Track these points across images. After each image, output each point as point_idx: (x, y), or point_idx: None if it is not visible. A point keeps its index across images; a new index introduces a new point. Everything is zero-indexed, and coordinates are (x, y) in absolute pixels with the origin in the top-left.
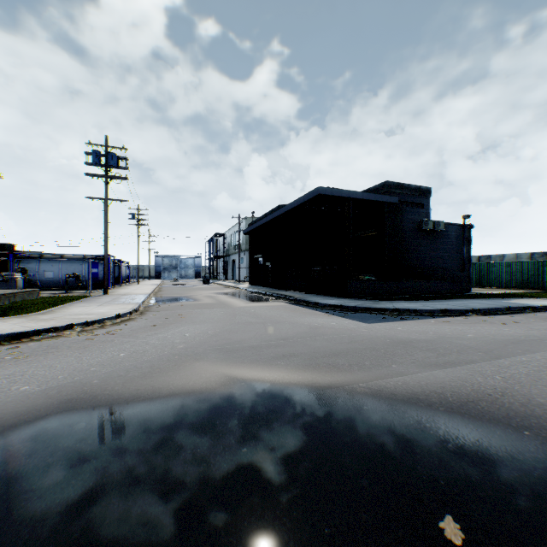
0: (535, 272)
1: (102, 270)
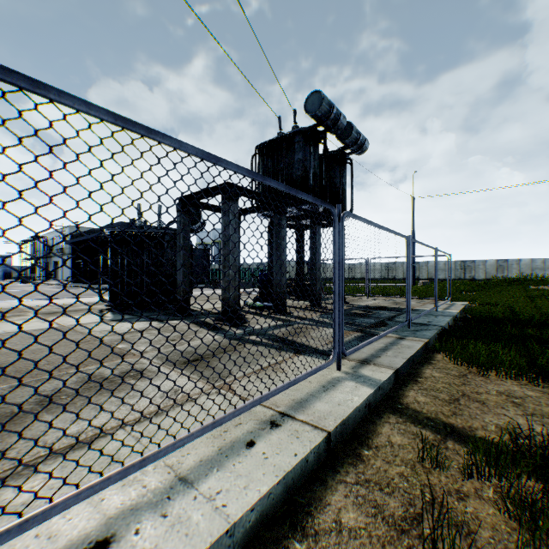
0: (246, 273)
1: None
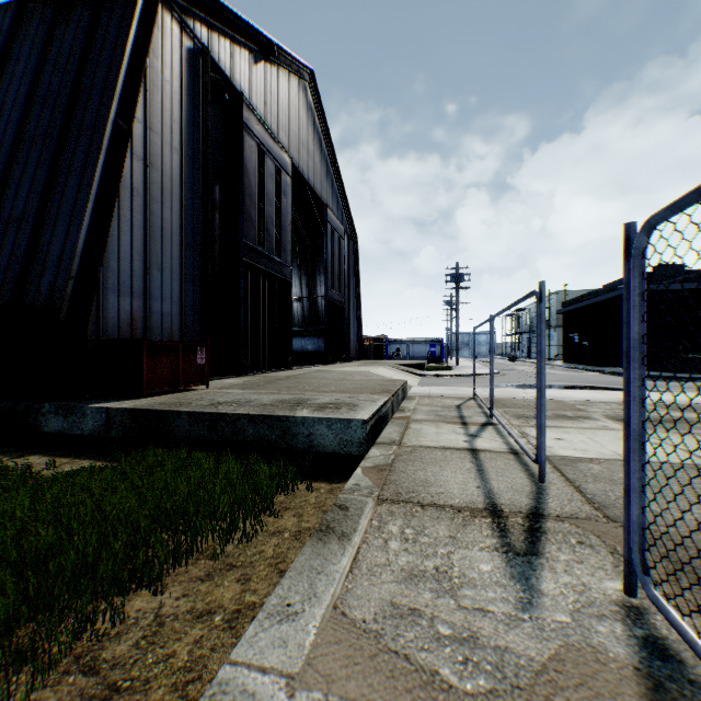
0: None
1: (438, 349)
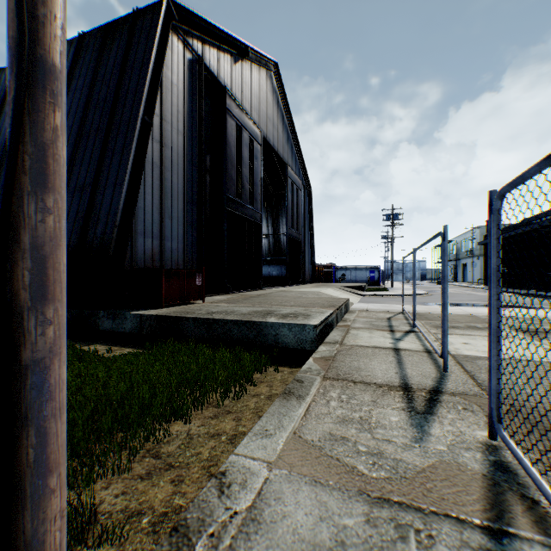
0: None
1: (376, 274)
